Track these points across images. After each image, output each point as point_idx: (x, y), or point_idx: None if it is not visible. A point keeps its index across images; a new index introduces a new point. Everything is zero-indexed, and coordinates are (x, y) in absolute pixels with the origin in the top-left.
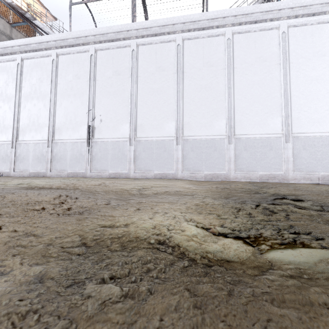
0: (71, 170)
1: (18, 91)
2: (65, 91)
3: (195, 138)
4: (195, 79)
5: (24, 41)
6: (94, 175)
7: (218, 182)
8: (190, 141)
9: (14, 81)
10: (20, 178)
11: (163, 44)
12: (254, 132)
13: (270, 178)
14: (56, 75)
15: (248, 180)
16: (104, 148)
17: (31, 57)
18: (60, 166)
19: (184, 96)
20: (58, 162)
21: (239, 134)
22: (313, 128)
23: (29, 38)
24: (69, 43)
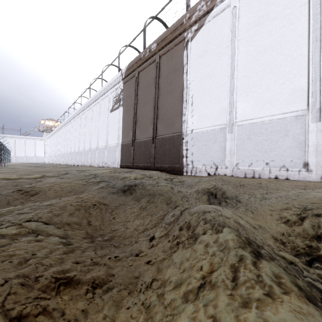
0: None
1: None
2: None
3: (18, 156)
4: (18, 146)
5: None
6: None
7: (22, 163)
8: (17, 156)
9: None
10: None
11: (10, 139)
12: (30, 156)
13: (32, 162)
14: None
15: (28, 163)
16: None
17: None
18: None
19: (16, 149)
20: None
21: (27, 156)
22: (40, 155)
23: None
24: None
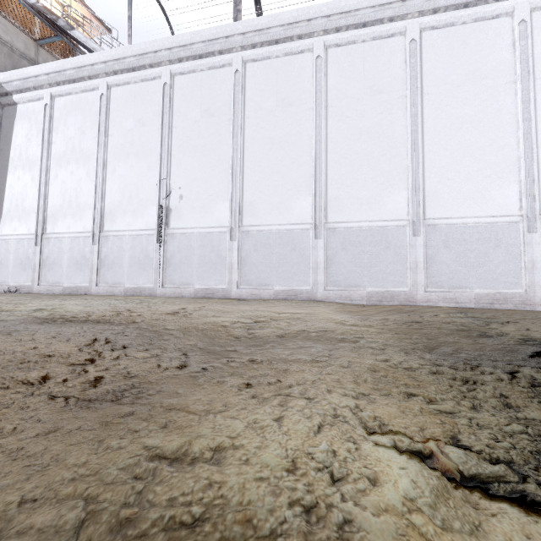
0: (130, 283)
1: (46, 151)
2: (121, 148)
3: (348, 225)
4: (348, 119)
5: (55, 66)
6: (169, 292)
7: (394, 308)
8: (340, 231)
9: (40, 134)
10: (45, 297)
11: (289, 57)
12: (463, 214)
13: (496, 300)
14: (106, 121)
15: (452, 305)
16: (186, 246)
17: (67, 92)
18: (113, 276)
19: (328, 150)
20: (110, 269)
21: (433, 217)
22: None
23: (62, 60)
24: (127, 65)
